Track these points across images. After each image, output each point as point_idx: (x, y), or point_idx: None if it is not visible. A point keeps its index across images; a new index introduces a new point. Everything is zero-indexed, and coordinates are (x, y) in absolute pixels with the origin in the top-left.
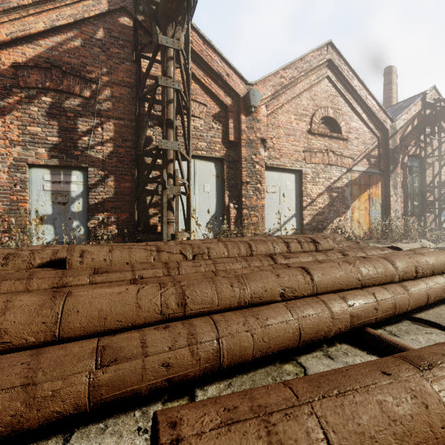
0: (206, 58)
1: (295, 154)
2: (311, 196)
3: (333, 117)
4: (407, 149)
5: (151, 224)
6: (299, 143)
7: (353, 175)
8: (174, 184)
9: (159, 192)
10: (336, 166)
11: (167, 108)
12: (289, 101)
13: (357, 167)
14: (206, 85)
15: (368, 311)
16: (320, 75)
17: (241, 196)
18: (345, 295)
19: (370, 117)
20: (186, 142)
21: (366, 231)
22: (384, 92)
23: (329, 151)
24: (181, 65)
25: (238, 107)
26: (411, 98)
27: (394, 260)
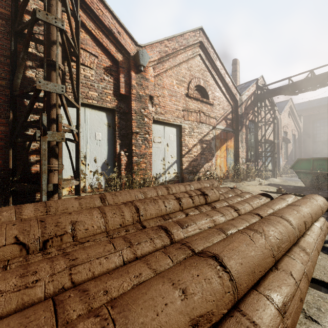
0: (97, 11)
1: (177, 112)
2: (188, 146)
3: (203, 86)
4: (248, 116)
5: (33, 171)
6: (179, 103)
7: (216, 132)
8: (56, 130)
9: (37, 137)
10: (206, 124)
11: (50, 48)
12: (172, 68)
13: (219, 125)
14: (97, 37)
15: (297, 309)
16: (194, 52)
17: (131, 145)
18: (269, 290)
19: (227, 90)
20: (74, 88)
21: (224, 173)
22: (232, 76)
23: (201, 112)
24: (66, 5)
25: (128, 64)
26: (249, 82)
27: (290, 218)
